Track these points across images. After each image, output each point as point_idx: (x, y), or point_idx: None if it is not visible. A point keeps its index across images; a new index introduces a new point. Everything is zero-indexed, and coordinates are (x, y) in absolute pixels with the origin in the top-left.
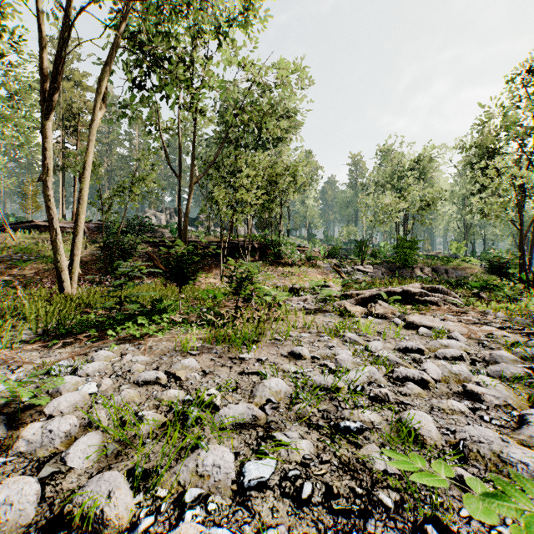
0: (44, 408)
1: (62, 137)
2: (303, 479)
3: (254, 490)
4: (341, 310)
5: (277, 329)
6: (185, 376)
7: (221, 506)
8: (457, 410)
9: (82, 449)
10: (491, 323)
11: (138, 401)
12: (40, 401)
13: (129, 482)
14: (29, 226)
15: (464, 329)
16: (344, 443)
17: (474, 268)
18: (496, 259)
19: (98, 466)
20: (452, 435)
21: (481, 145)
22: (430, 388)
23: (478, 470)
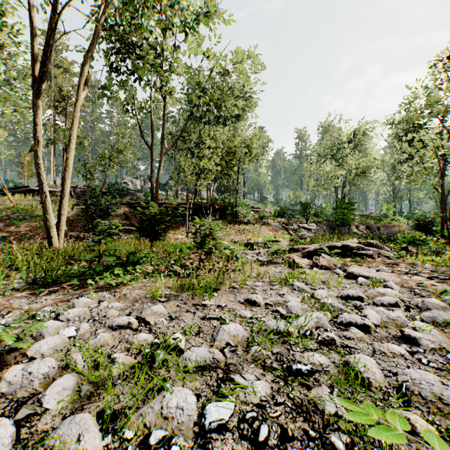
0: (27, 351)
1: (53, 115)
2: (259, 420)
3: (215, 432)
4: (290, 262)
5: (235, 278)
6: (154, 321)
7: (183, 447)
8: (397, 353)
9: (57, 391)
10: (419, 273)
11: (112, 344)
12: (23, 345)
13: (99, 424)
14: (25, 190)
15: (397, 278)
16: (296, 385)
17: (402, 226)
18: (421, 218)
19: (71, 407)
20: (394, 378)
21: (408, 121)
22: (371, 332)
23: (421, 412)
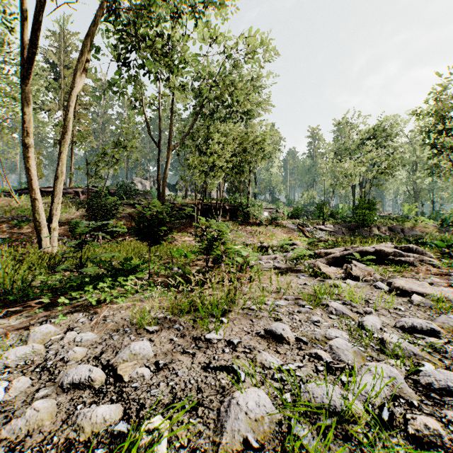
0: None
1: (63, 116)
2: None
3: None
4: (315, 271)
5: (250, 295)
6: (129, 375)
7: None
8: None
9: None
10: None
11: (47, 429)
12: None
13: None
14: None
15: None
16: None
17: (428, 227)
18: None
19: None
20: None
21: (438, 112)
22: None
23: None
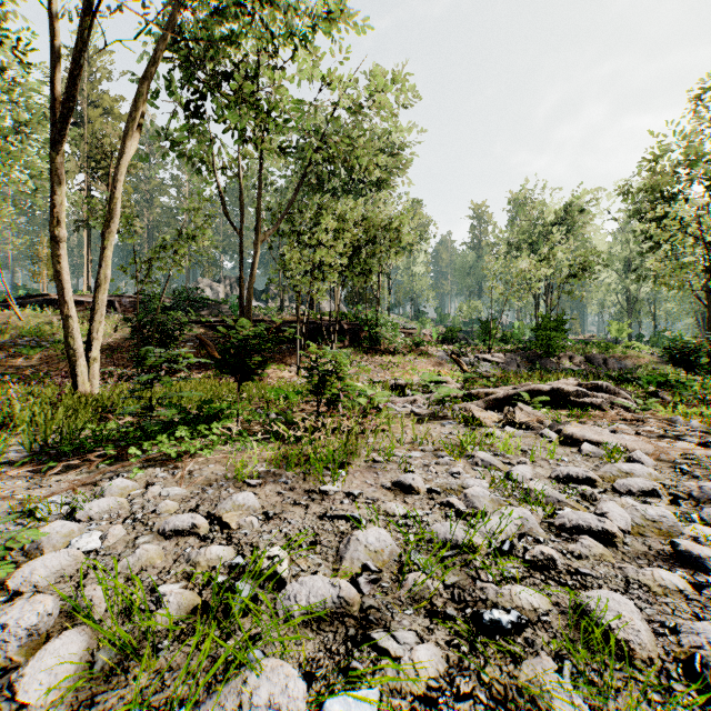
0: (9, 579)
1: (87, 182)
2: None
3: None
4: (466, 417)
5: (375, 445)
6: (237, 522)
7: None
8: (671, 587)
9: (48, 665)
10: (683, 436)
11: (161, 566)
12: None
13: None
14: (42, 301)
15: (647, 445)
16: (492, 652)
17: (643, 357)
18: (678, 344)
19: (72, 698)
20: (673, 638)
21: (654, 188)
22: (618, 545)
23: None
